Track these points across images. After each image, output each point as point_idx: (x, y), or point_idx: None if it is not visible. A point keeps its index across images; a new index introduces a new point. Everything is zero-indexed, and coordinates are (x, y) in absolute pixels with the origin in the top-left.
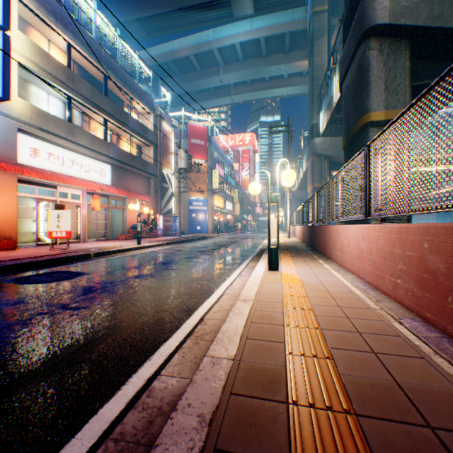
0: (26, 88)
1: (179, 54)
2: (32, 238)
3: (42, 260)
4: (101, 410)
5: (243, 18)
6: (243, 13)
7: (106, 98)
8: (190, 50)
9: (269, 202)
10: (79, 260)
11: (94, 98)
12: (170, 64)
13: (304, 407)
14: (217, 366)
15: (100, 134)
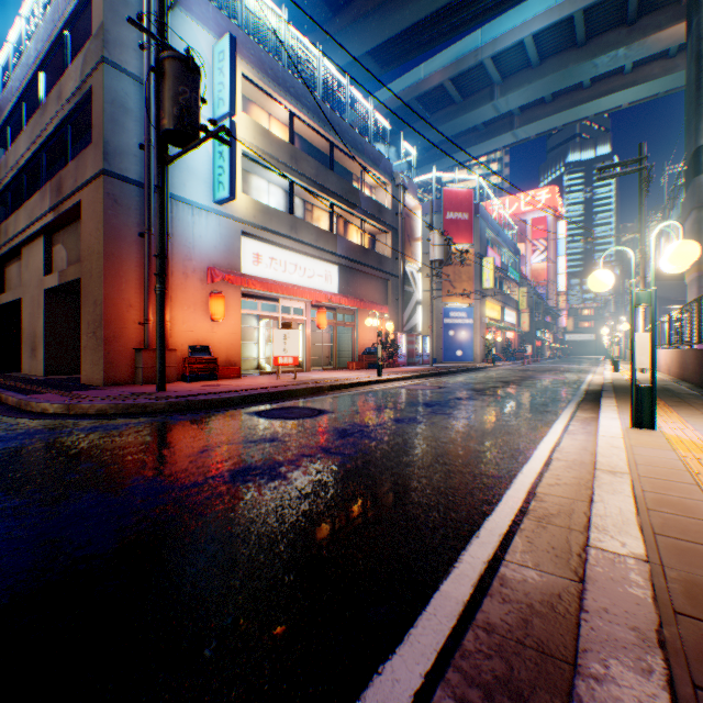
0: (248, 181)
1: (426, 84)
2: (253, 364)
3: (275, 392)
4: (442, 587)
5: None
6: None
7: (332, 174)
8: (444, 73)
9: (632, 303)
10: (312, 394)
11: (318, 178)
12: (413, 104)
13: None
14: (621, 565)
15: (324, 224)
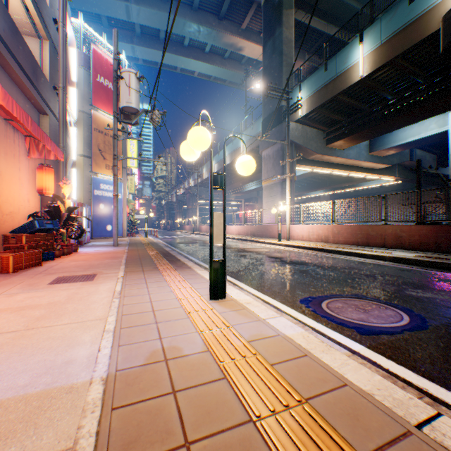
0: None
1: None
2: None
3: None
4: None
5: None
6: None
7: None
8: None
9: None
10: None
11: None
12: None
13: None
14: None
15: None
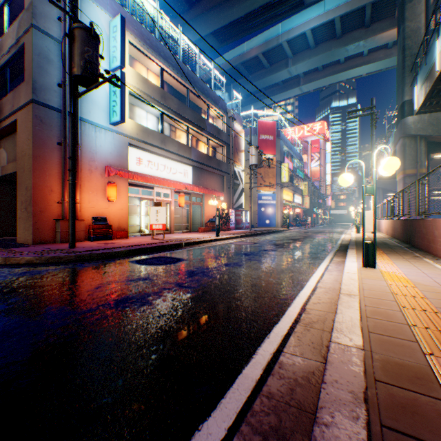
0: (133, 110)
1: (248, 55)
2: (136, 229)
3: (150, 247)
4: (244, 371)
5: (315, 2)
6: None
7: (188, 108)
8: (259, 49)
9: (363, 193)
10: (174, 248)
11: (179, 110)
12: (240, 67)
13: None
14: (348, 352)
15: (183, 140)
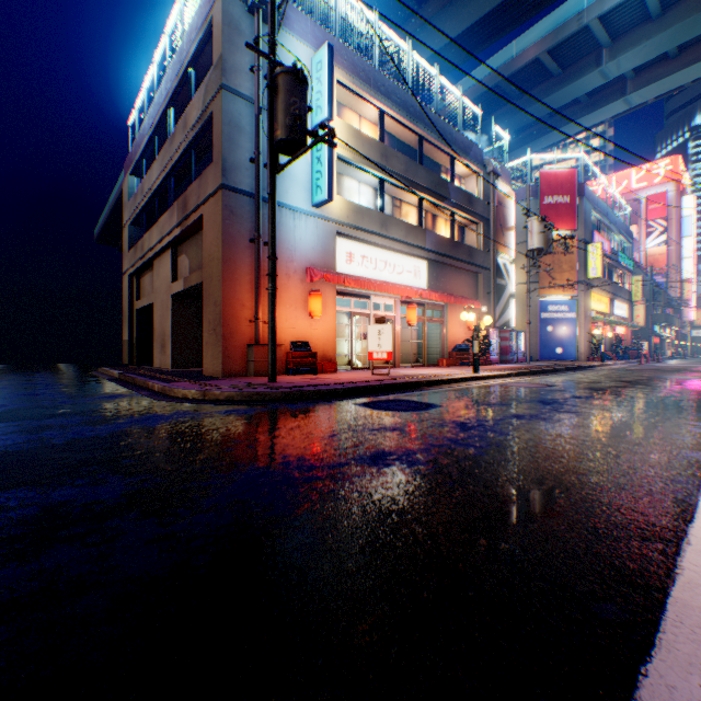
0: (340, 183)
1: (518, 61)
2: (344, 360)
3: (376, 385)
4: (672, 593)
5: None
6: None
7: (421, 168)
8: (540, 46)
9: None
10: (411, 389)
11: (407, 173)
12: (503, 85)
13: None
14: None
15: (412, 220)
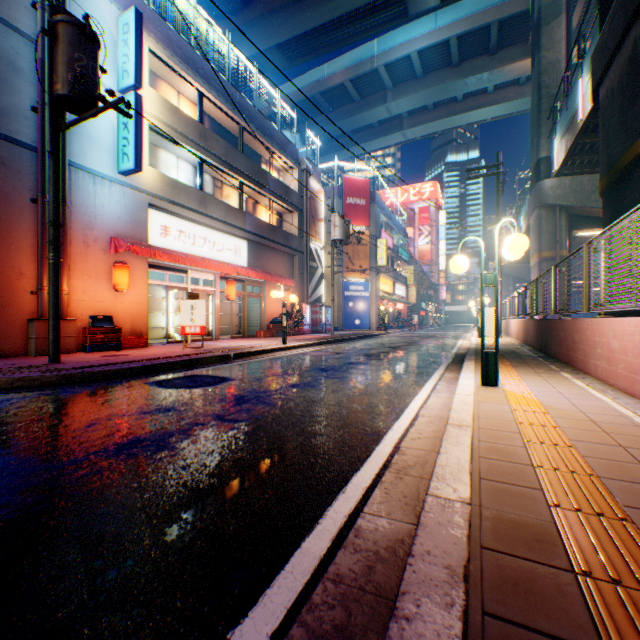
0: (156, 154)
1: (330, 82)
2: (161, 334)
3: (180, 361)
4: (304, 544)
5: (423, 13)
6: (422, 7)
7: (241, 154)
8: (345, 74)
9: (482, 283)
10: (218, 362)
11: (228, 157)
12: (318, 98)
13: (603, 582)
14: (449, 509)
15: (234, 201)
